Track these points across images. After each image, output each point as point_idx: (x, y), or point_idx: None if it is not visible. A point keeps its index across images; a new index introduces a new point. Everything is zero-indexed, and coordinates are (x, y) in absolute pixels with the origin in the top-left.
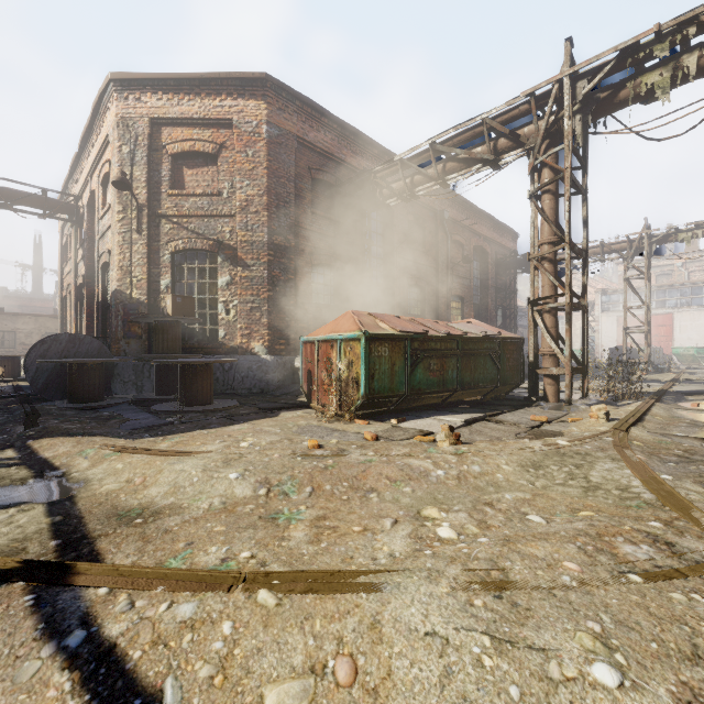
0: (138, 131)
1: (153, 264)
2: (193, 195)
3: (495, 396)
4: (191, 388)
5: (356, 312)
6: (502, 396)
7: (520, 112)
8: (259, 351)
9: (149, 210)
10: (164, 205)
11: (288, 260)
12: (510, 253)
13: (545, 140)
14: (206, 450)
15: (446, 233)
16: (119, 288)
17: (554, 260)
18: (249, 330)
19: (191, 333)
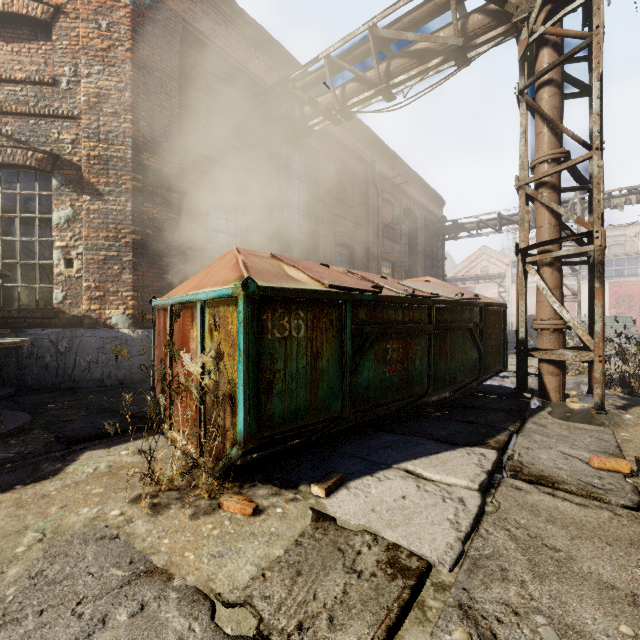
0: None
1: None
2: (9, 80)
3: (466, 389)
4: None
5: (247, 251)
6: (473, 388)
7: None
8: (117, 322)
9: None
10: None
11: (168, 191)
12: (439, 219)
13: (544, 5)
14: None
15: (376, 189)
16: None
17: (559, 186)
18: (101, 291)
19: (9, 295)
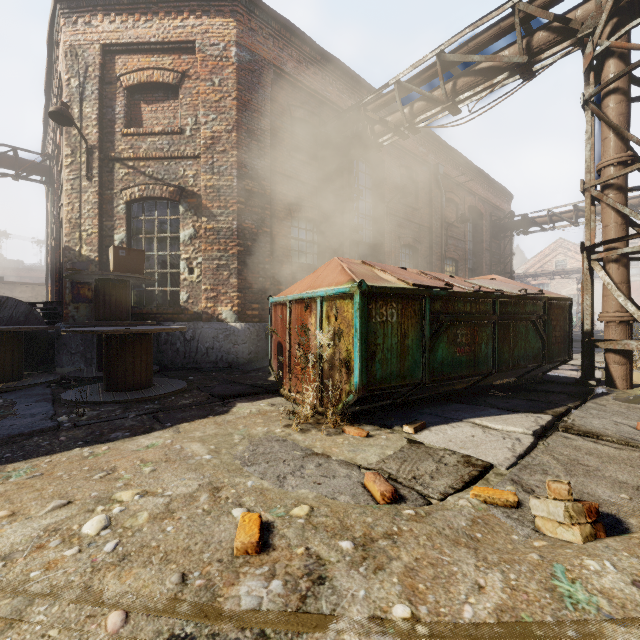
0: (88, 60)
1: (106, 216)
2: (150, 133)
3: (530, 377)
4: (117, 367)
5: (345, 260)
6: (538, 377)
7: None
8: (226, 317)
9: (100, 153)
10: (118, 146)
11: (263, 209)
12: (506, 214)
13: (610, 19)
14: None
15: (440, 190)
16: (67, 244)
17: (625, 187)
18: (215, 292)
19: (150, 297)
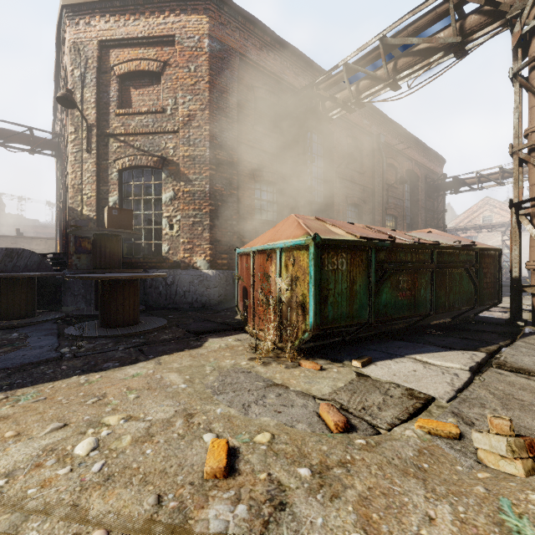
0: (87, 54)
1: (102, 182)
2: (138, 113)
3: (463, 318)
4: (110, 307)
5: (301, 216)
6: (470, 317)
7: None
8: (200, 265)
9: (98, 130)
10: (112, 124)
11: (231, 175)
12: (439, 176)
13: None
14: None
15: (381, 156)
16: (71, 206)
17: None
18: (191, 244)
19: (138, 248)
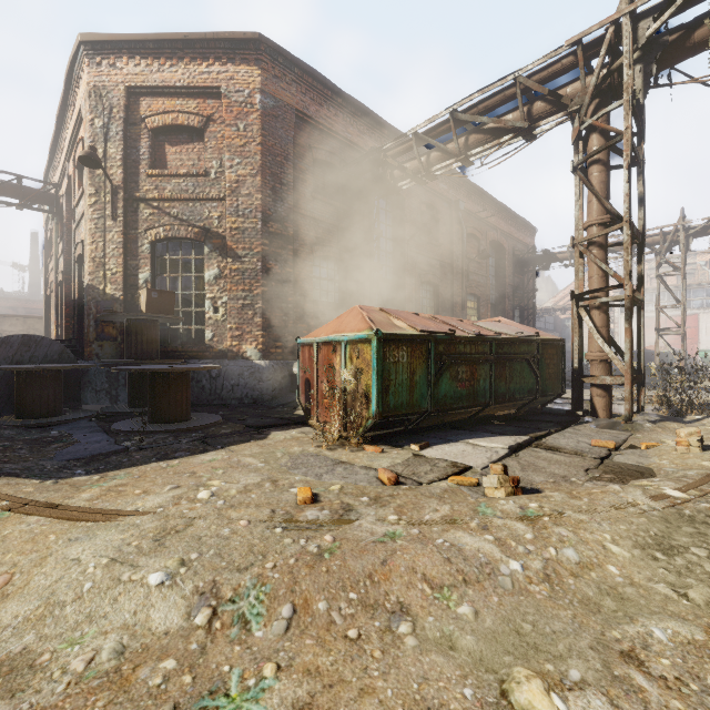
0: (112, 102)
1: (130, 255)
2: (175, 175)
3: (530, 409)
4: (162, 402)
5: (365, 308)
6: (537, 409)
7: (563, 67)
8: (251, 355)
9: (125, 193)
10: (143, 187)
11: (286, 250)
12: (529, 249)
13: (593, 99)
14: (141, 508)
15: (461, 226)
16: (91, 283)
17: (606, 244)
18: (240, 331)
19: (174, 335)
